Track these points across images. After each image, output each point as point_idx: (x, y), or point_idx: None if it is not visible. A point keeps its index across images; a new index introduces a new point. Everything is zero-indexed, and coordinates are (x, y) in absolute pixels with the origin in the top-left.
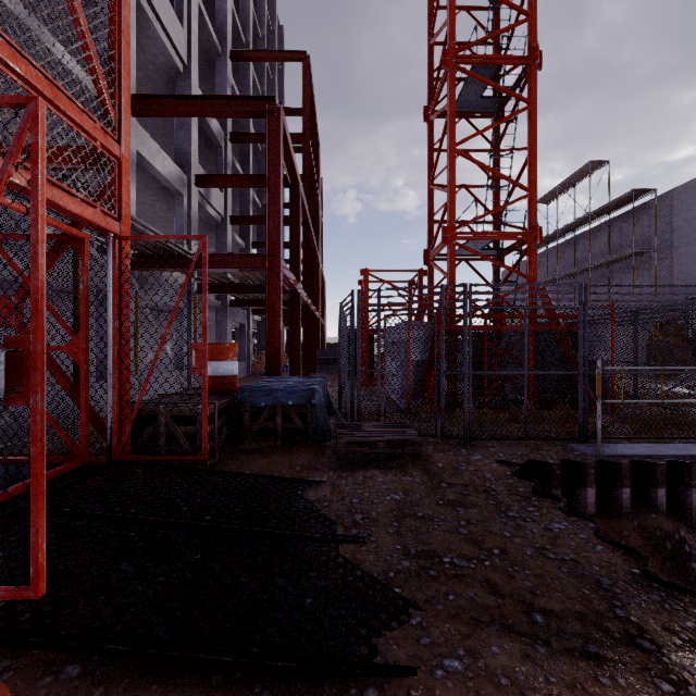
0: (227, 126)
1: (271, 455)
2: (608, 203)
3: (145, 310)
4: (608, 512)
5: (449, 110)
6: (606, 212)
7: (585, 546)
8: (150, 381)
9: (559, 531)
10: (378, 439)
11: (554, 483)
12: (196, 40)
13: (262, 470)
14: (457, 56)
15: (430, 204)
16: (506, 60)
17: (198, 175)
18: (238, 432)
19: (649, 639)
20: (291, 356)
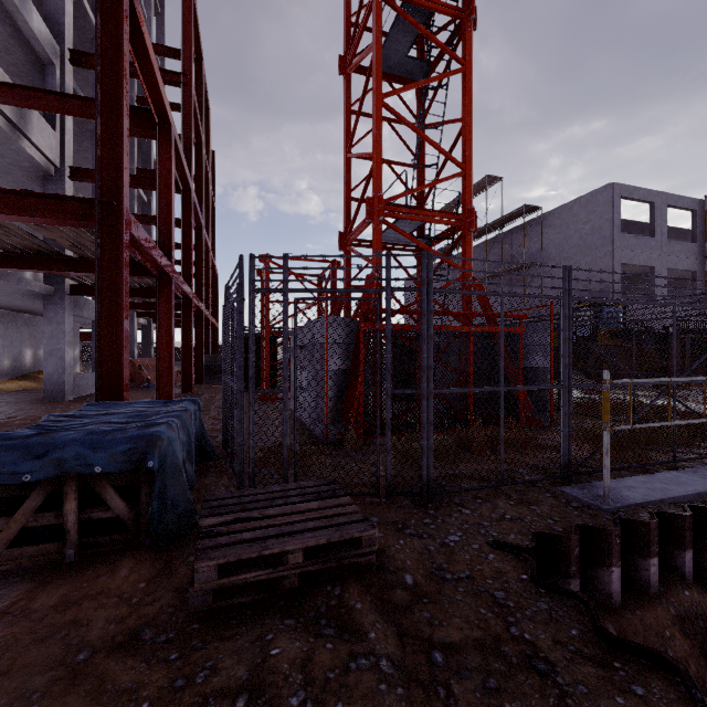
0: (65, 38)
1: (33, 602)
2: (503, 217)
3: None
4: (634, 598)
5: (375, 49)
6: (500, 226)
7: None
8: None
9: None
10: (289, 547)
11: (572, 569)
12: None
13: None
14: None
15: (347, 177)
16: (439, 6)
17: None
18: None
19: None
20: (160, 364)
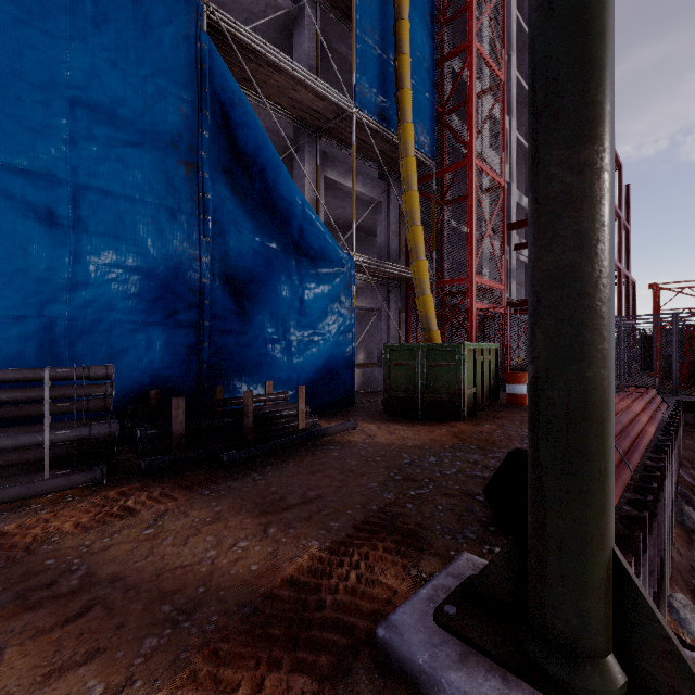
0: None
1: None
2: None
3: None
4: None
5: None
6: None
7: None
8: None
9: None
10: None
11: None
12: (514, 164)
13: None
14: None
15: None
16: None
17: (515, 244)
18: None
19: None
20: None
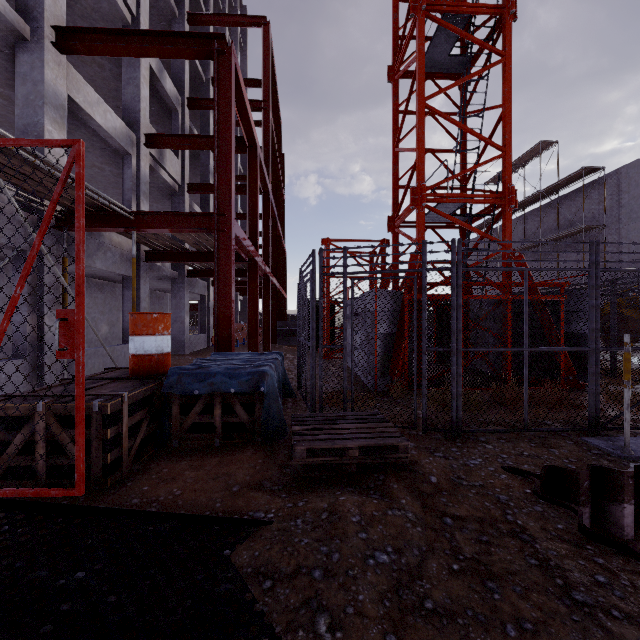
0: (184, 91)
1: (204, 462)
2: (558, 181)
3: (98, 280)
4: None
5: (419, 60)
6: (555, 190)
7: None
8: (87, 356)
9: None
10: (349, 445)
11: (581, 498)
12: None
13: (184, 492)
14: (427, 2)
15: (394, 169)
16: (479, 8)
17: (148, 135)
18: (164, 428)
19: None
20: (249, 328)
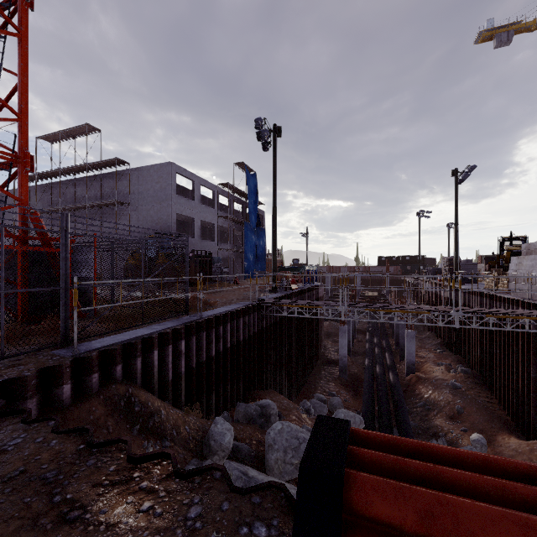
0: None
1: None
2: (100, 161)
3: None
4: (82, 398)
5: None
6: (99, 167)
7: (40, 448)
8: None
9: (14, 447)
10: None
11: (29, 394)
12: None
13: None
14: None
15: None
16: None
17: None
18: None
19: (79, 506)
20: None
